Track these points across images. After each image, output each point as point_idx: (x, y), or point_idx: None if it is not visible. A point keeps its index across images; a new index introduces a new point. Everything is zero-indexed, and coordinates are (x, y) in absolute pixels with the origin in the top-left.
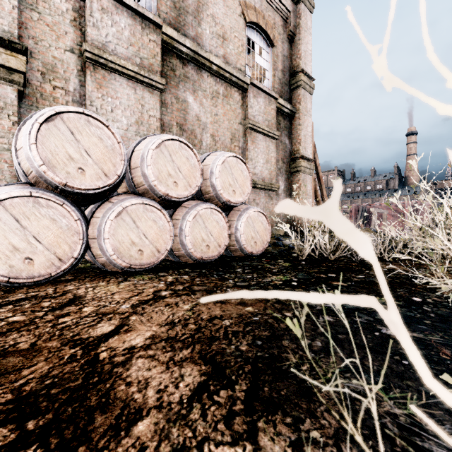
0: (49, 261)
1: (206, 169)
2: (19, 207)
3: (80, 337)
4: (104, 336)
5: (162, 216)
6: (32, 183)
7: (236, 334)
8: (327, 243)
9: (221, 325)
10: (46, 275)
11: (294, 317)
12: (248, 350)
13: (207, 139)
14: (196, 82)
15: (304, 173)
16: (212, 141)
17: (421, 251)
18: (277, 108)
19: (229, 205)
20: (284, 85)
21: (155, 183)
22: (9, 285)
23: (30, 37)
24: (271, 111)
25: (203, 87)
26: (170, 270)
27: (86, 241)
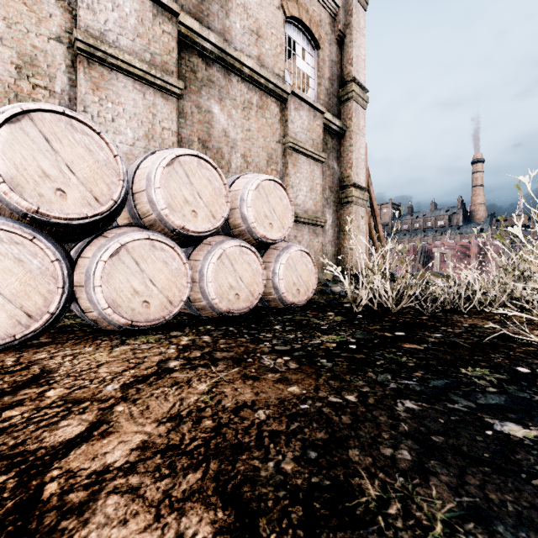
0: (13, 318)
1: (235, 196)
2: None
3: (24, 448)
4: (65, 446)
5: (176, 256)
6: None
7: (275, 437)
8: (389, 291)
9: (252, 421)
10: (8, 338)
11: (360, 403)
12: (296, 472)
13: (238, 160)
14: (223, 88)
15: (356, 204)
16: (244, 163)
17: (504, 300)
18: (323, 124)
19: (264, 243)
20: (332, 96)
21: (166, 212)
22: None
23: (0, 18)
24: (316, 128)
25: (231, 94)
26: (186, 328)
27: (68, 290)
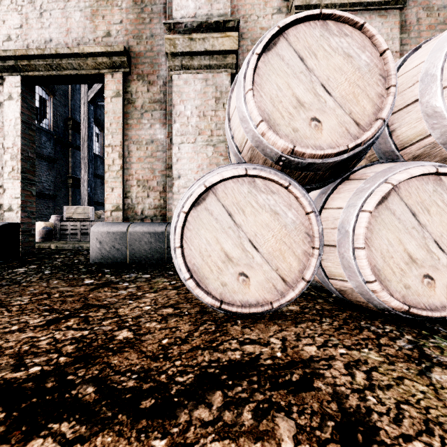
0: (269, 282)
1: None
2: (232, 195)
3: None
4: None
5: None
6: (246, 162)
7: None
8: None
9: None
10: (266, 306)
11: None
12: None
13: None
14: None
15: None
16: None
17: None
18: None
19: None
20: None
21: None
22: (221, 312)
23: (241, 18)
24: None
25: None
26: None
27: (321, 251)
